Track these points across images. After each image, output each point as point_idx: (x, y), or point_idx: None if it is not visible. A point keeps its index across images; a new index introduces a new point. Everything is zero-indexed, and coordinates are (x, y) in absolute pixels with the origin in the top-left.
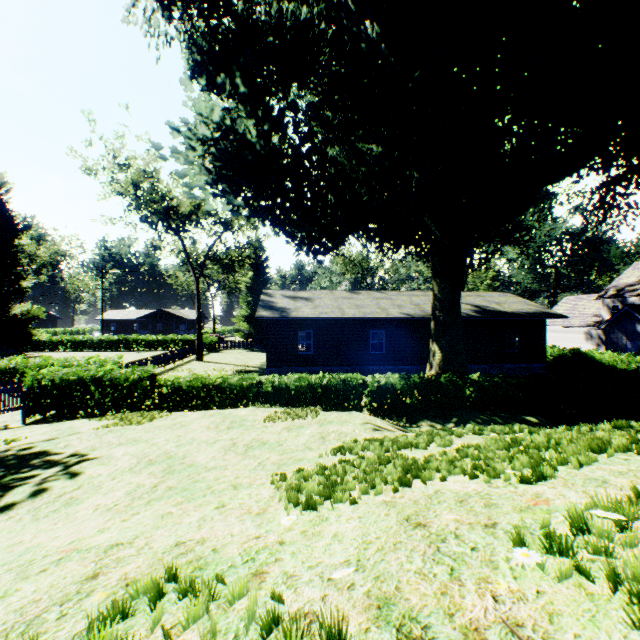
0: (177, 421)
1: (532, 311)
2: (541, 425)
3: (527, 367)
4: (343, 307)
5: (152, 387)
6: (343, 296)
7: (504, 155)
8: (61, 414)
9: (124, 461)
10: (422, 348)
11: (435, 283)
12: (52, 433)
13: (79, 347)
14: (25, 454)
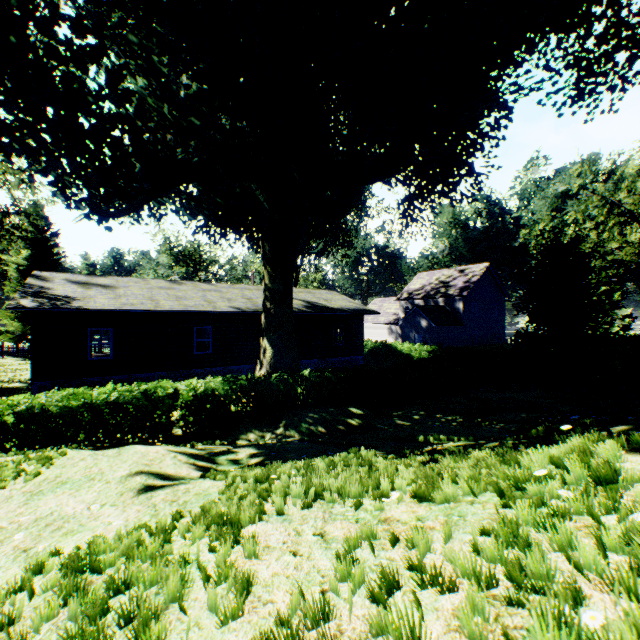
0: None
1: (354, 308)
2: (366, 416)
3: (350, 359)
4: (159, 298)
5: None
6: (161, 285)
7: (335, 135)
8: None
9: None
10: (255, 345)
11: (267, 271)
12: None
13: None
14: None
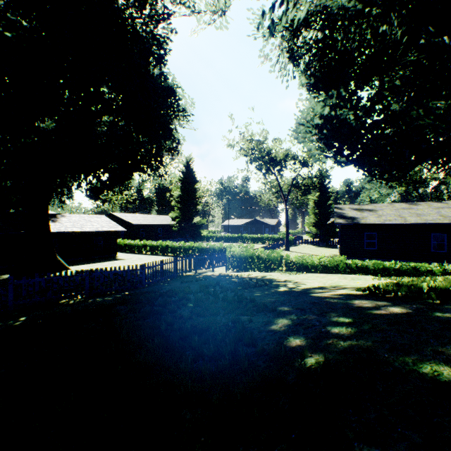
0: (315, 275)
1: None
2: None
3: None
4: (403, 215)
5: (281, 261)
6: (402, 207)
7: None
8: (240, 270)
9: (317, 283)
10: None
11: None
12: (259, 274)
13: (219, 240)
14: (265, 278)
